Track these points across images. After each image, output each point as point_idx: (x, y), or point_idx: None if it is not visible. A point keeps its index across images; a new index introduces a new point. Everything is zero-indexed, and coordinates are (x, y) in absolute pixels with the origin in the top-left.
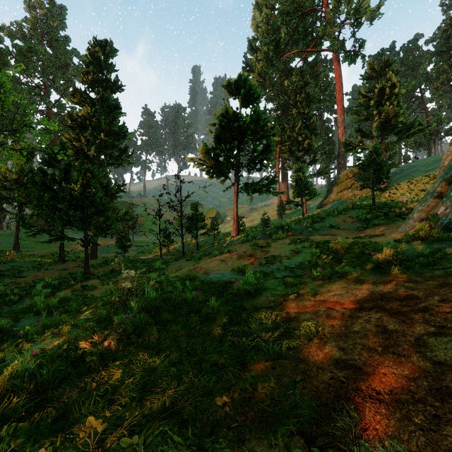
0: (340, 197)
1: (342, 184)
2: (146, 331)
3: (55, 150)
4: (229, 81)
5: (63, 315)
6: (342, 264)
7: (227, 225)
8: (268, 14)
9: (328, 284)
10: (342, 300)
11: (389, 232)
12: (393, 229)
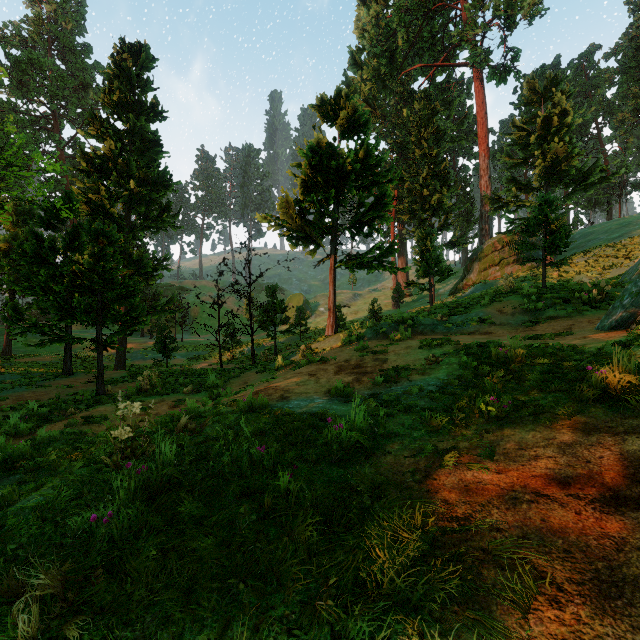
0: (484, 278)
1: (486, 259)
2: (132, 556)
3: (56, 203)
4: (323, 99)
5: (25, 477)
6: (526, 387)
7: (319, 319)
8: (379, 12)
9: (512, 430)
10: (561, 473)
11: (579, 329)
12: (583, 325)
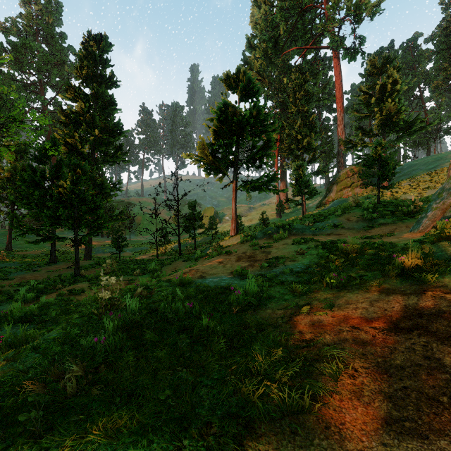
0: (340, 196)
1: (341, 183)
2: (120, 360)
3: (45, 145)
4: (228, 74)
5: (38, 326)
6: (357, 268)
7: (225, 225)
8: (267, 11)
9: (344, 294)
10: (368, 316)
11: (399, 232)
12: (402, 229)
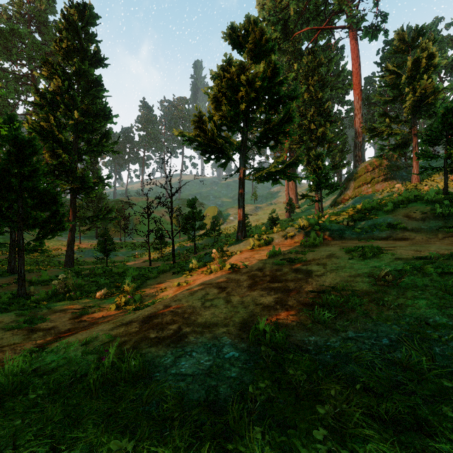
0: (358, 193)
1: (360, 179)
2: None
3: None
4: (233, 26)
5: None
6: None
7: (229, 225)
8: None
9: None
10: None
11: None
12: None
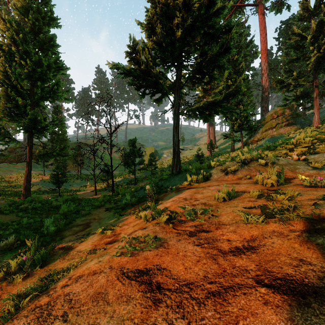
0: (265, 136)
1: (267, 124)
2: None
3: None
4: None
5: None
6: None
7: (163, 161)
8: None
9: None
10: None
11: None
12: None
